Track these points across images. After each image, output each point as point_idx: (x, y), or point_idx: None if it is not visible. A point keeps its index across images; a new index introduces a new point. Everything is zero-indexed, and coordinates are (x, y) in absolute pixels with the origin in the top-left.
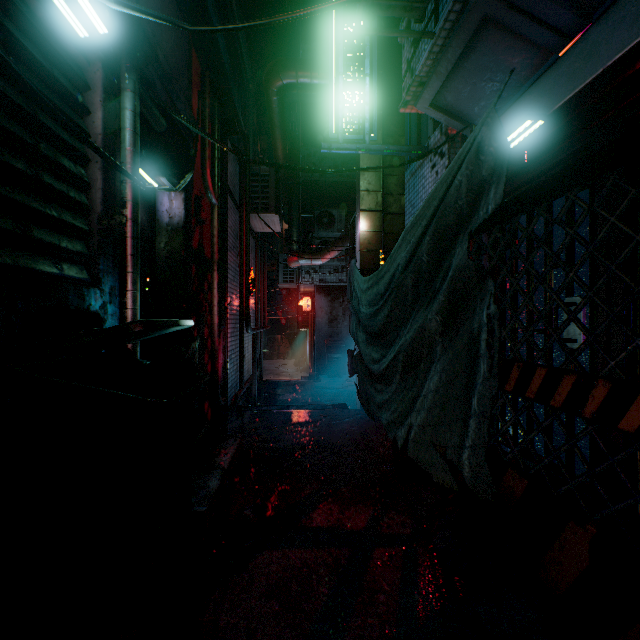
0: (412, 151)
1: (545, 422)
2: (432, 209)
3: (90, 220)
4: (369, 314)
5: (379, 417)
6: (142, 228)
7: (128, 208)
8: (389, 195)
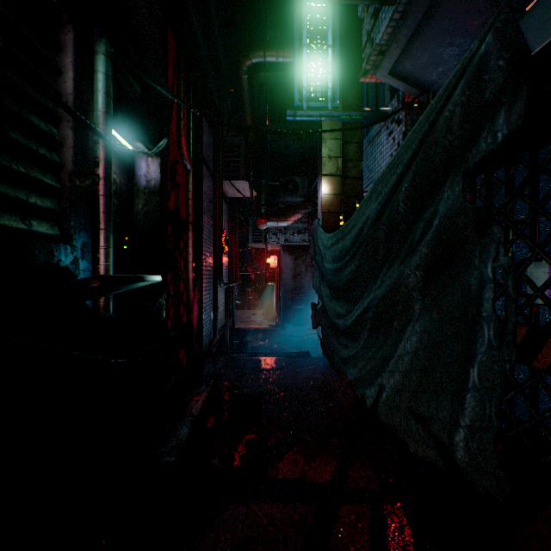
0: (372, 117)
1: (525, 383)
2: (410, 153)
3: (62, 178)
4: (334, 269)
5: (344, 371)
6: (120, 190)
7: (100, 167)
8: (348, 161)
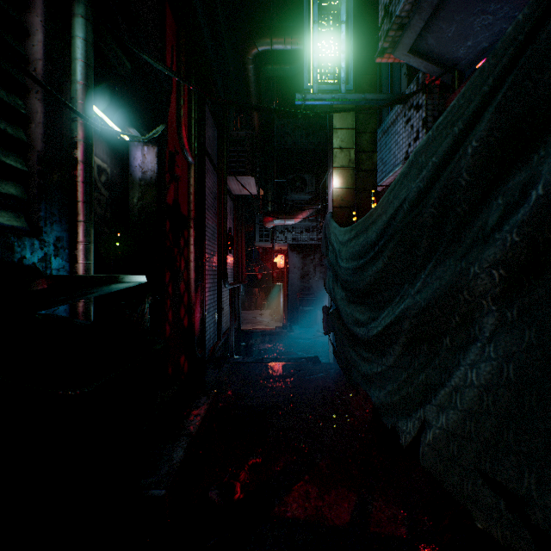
0: (390, 99)
1: None
2: (478, 100)
3: (29, 159)
4: (352, 268)
5: (366, 391)
6: (112, 181)
7: (79, 149)
8: (361, 152)
